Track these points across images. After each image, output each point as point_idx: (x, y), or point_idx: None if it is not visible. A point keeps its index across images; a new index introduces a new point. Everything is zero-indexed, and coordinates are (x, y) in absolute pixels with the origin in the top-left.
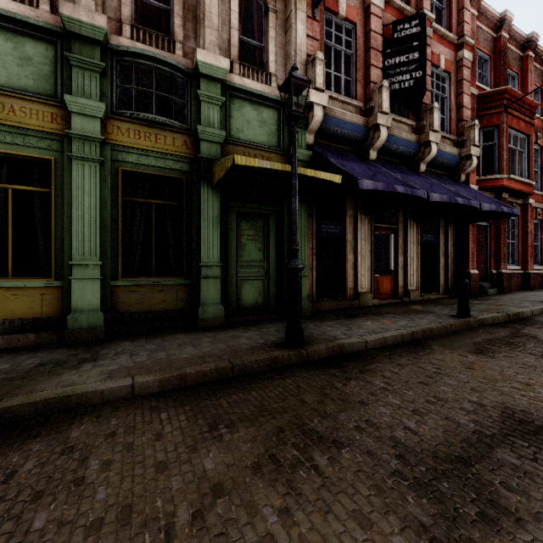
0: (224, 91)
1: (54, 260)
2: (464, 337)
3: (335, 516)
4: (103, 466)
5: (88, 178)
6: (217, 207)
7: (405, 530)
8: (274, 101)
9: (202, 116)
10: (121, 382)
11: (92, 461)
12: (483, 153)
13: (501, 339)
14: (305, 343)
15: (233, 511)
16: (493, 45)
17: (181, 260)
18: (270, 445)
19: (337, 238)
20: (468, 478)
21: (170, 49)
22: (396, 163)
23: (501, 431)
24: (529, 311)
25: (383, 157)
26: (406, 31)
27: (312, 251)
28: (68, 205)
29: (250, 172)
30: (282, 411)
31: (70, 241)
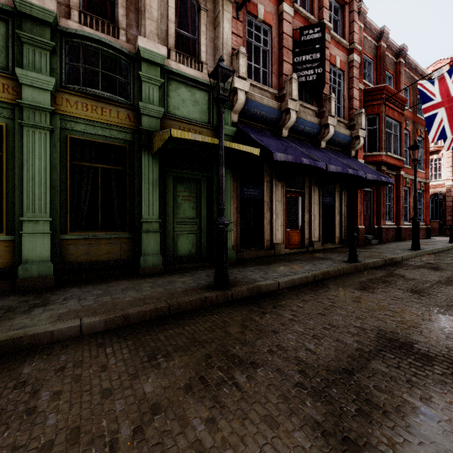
0: (162, 74)
1: (6, 216)
2: (353, 277)
3: (251, 421)
4: (53, 396)
5: (39, 144)
6: (156, 172)
7: (304, 427)
8: (205, 85)
9: (143, 94)
10: (70, 323)
11: (43, 393)
12: (368, 135)
13: (379, 279)
14: (230, 285)
15: (168, 424)
16: (375, 52)
17: (124, 217)
18: (200, 369)
19: (256, 200)
20: (351, 384)
21: (115, 35)
22: (303, 140)
23: (376, 348)
24: (399, 257)
25: (293, 135)
26: (311, 36)
27: (237, 210)
28: (19, 167)
29: (185, 143)
30: (211, 341)
31: (21, 199)
